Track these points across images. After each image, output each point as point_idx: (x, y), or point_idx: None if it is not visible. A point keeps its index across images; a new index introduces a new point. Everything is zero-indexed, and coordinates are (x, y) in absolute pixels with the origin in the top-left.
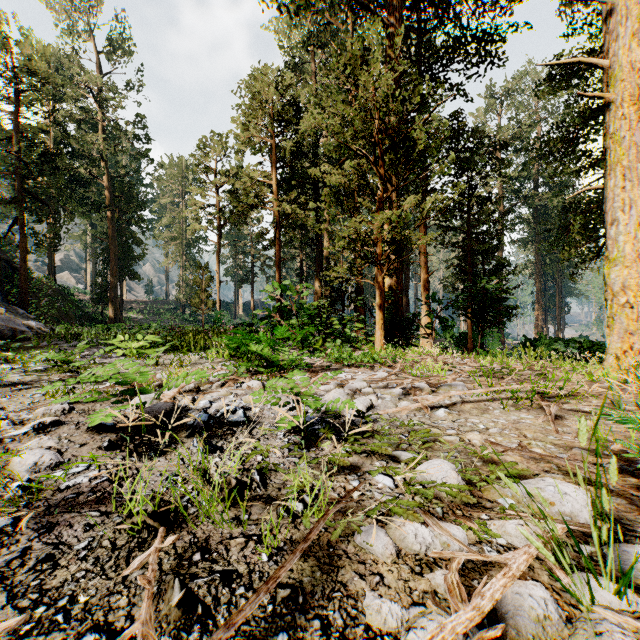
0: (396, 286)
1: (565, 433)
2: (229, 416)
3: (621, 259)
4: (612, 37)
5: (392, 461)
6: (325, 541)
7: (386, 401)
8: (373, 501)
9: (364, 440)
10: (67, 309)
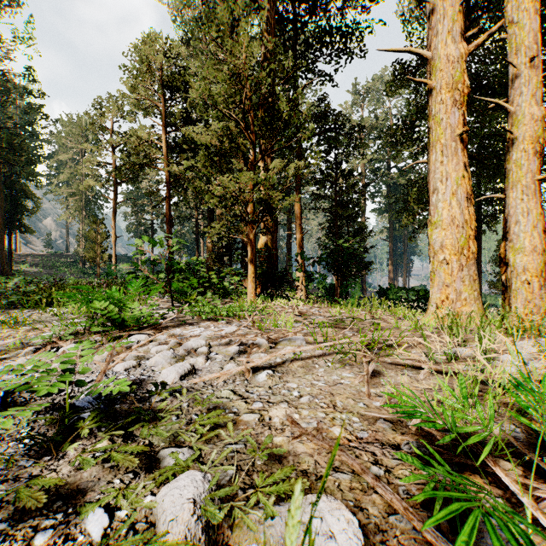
0: (271, 243)
1: (377, 396)
2: None
3: (441, 222)
4: (434, 33)
5: (145, 471)
6: None
7: (214, 363)
8: None
9: (140, 430)
10: None
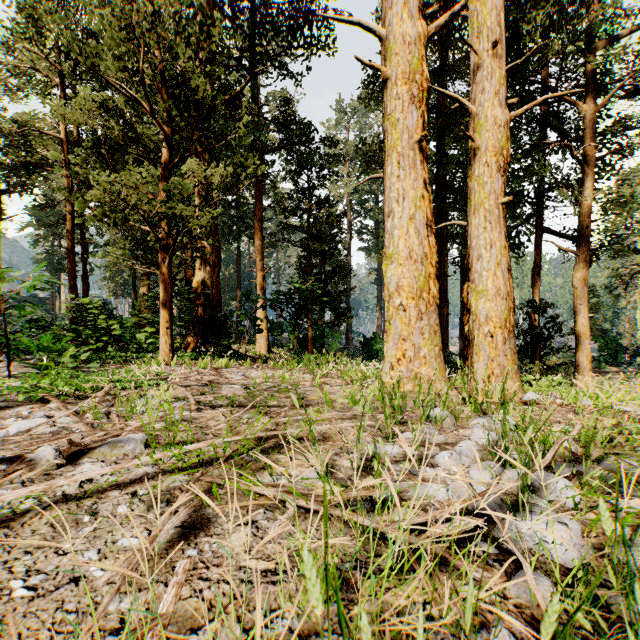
0: (210, 281)
1: (110, 633)
2: None
3: (397, 256)
4: (389, 4)
5: None
6: None
7: None
8: None
9: None
10: None
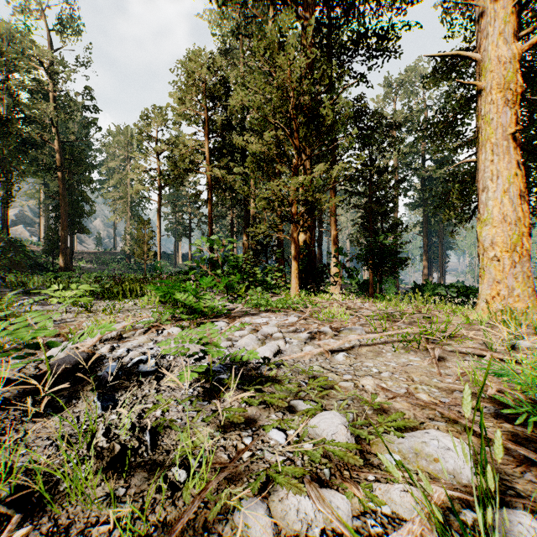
0: (310, 241)
1: (447, 375)
2: (140, 366)
3: (491, 220)
4: (484, 35)
5: (289, 412)
6: (201, 521)
7: (293, 346)
8: (262, 463)
9: (266, 388)
10: (19, 259)
